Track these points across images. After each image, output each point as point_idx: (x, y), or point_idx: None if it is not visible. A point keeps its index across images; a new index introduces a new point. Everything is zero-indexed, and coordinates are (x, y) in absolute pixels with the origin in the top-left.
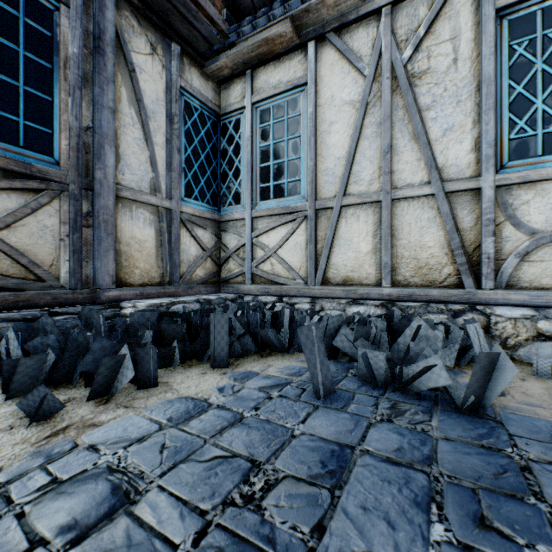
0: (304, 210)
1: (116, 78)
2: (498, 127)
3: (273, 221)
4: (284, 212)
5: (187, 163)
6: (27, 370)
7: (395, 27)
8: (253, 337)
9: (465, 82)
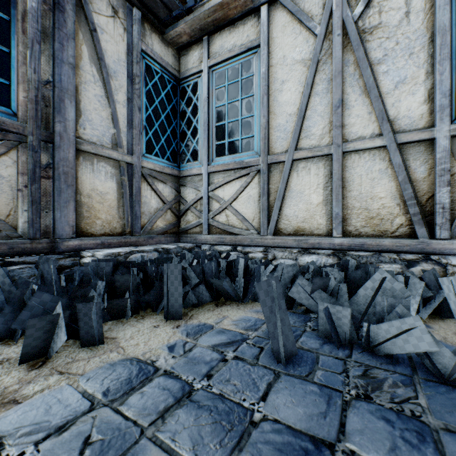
0: (257, 165)
1: (76, 35)
2: (452, 77)
3: (228, 175)
4: (238, 167)
5: (148, 122)
6: None
7: None
8: (208, 286)
9: (418, 34)
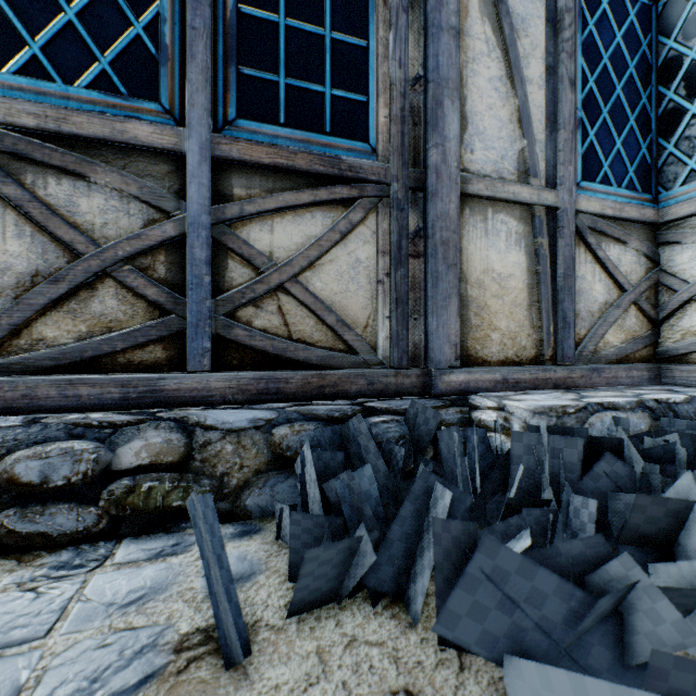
0: None
1: None
2: None
3: None
4: None
5: (586, 109)
6: (319, 568)
7: None
8: None
9: None
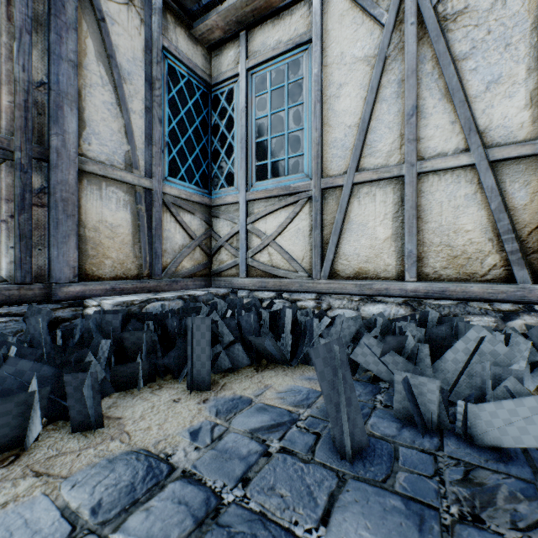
0: (307, 190)
1: (79, 25)
2: None
3: (271, 204)
4: (283, 193)
5: (171, 137)
6: None
7: None
8: (245, 345)
9: (516, 19)
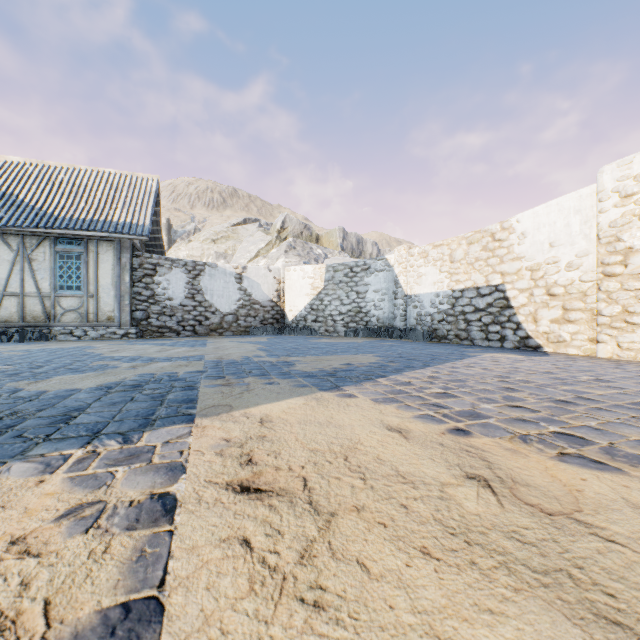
0: None
1: None
2: (57, 281)
3: None
4: None
5: None
6: None
7: (26, 242)
8: None
9: (48, 266)
